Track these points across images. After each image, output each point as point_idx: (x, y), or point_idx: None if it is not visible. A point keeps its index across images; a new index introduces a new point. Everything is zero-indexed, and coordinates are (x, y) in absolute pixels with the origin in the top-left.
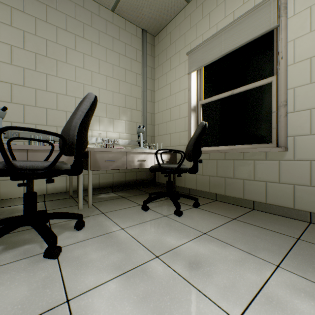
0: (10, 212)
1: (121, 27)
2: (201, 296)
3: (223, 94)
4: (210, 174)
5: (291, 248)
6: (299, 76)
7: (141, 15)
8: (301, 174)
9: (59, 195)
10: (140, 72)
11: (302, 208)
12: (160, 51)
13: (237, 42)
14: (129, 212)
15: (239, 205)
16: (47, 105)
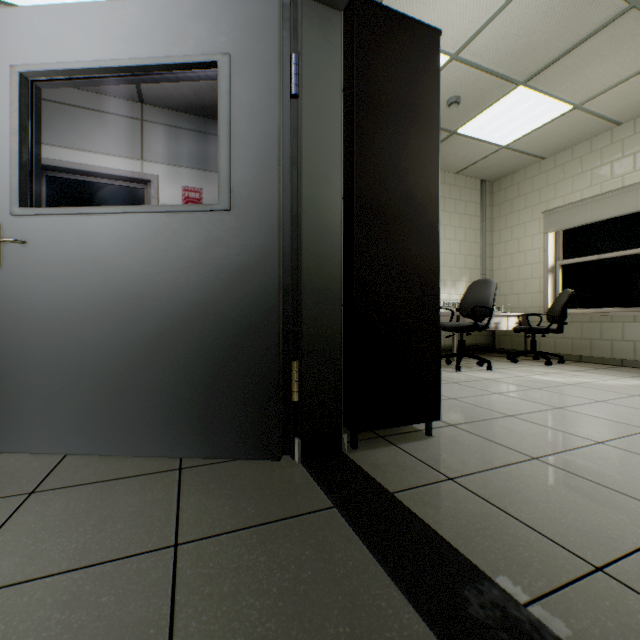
0: None
1: (461, 186)
2: (582, 378)
3: (588, 258)
4: (573, 337)
5: None
6: None
7: (485, 172)
8: None
9: None
10: (478, 227)
11: None
12: (501, 201)
13: (604, 214)
14: (501, 363)
15: (606, 364)
16: None
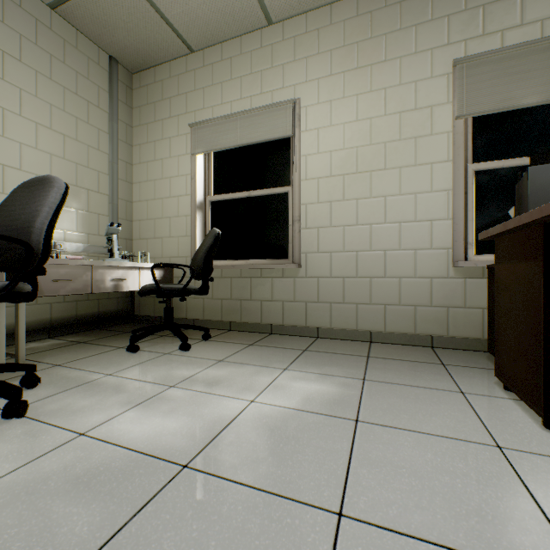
0: None
1: (68, 41)
2: (224, 398)
3: (239, 194)
4: (223, 297)
5: (298, 357)
6: (310, 194)
7: (112, 37)
8: (311, 291)
9: None
10: (106, 127)
11: (312, 325)
12: (143, 102)
13: (255, 136)
14: (107, 358)
15: (257, 332)
16: None
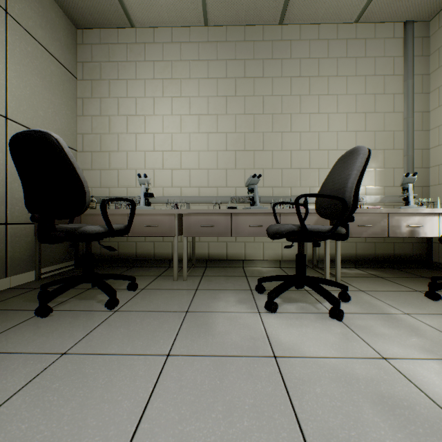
0: (258, 272)
1: (367, 38)
2: None
3: None
4: None
5: None
6: None
7: (406, 3)
8: None
9: (293, 263)
10: (400, 89)
11: None
12: (441, 42)
13: None
14: (403, 297)
15: None
16: (281, 165)
